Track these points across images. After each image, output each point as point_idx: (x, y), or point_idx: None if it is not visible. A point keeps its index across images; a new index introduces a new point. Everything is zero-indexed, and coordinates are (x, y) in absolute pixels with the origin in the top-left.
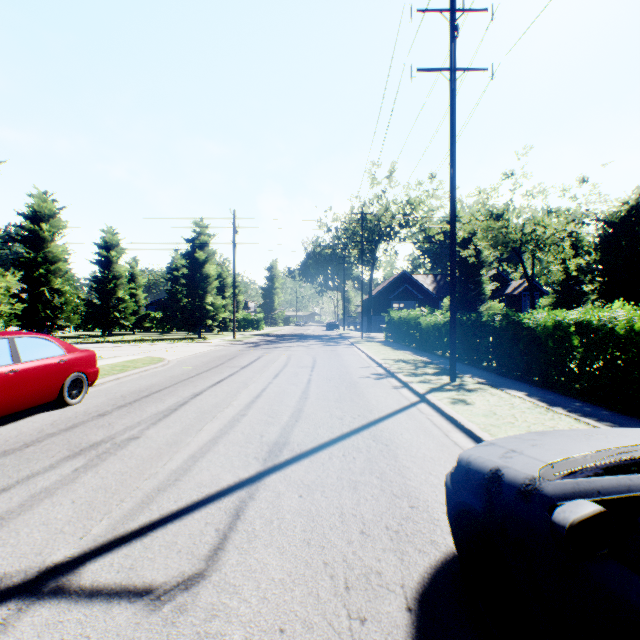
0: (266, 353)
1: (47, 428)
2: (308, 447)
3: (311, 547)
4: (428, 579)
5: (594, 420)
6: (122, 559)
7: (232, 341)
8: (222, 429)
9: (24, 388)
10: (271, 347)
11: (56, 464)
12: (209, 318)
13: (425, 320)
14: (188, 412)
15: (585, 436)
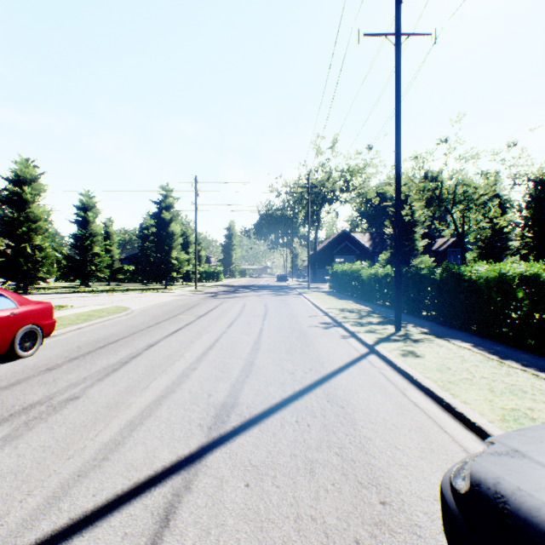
0: (223, 302)
1: None
2: (258, 410)
3: None
4: None
5: None
6: None
7: (194, 291)
8: (169, 386)
9: None
10: (228, 297)
11: None
12: (174, 271)
13: (366, 273)
14: (138, 365)
15: None
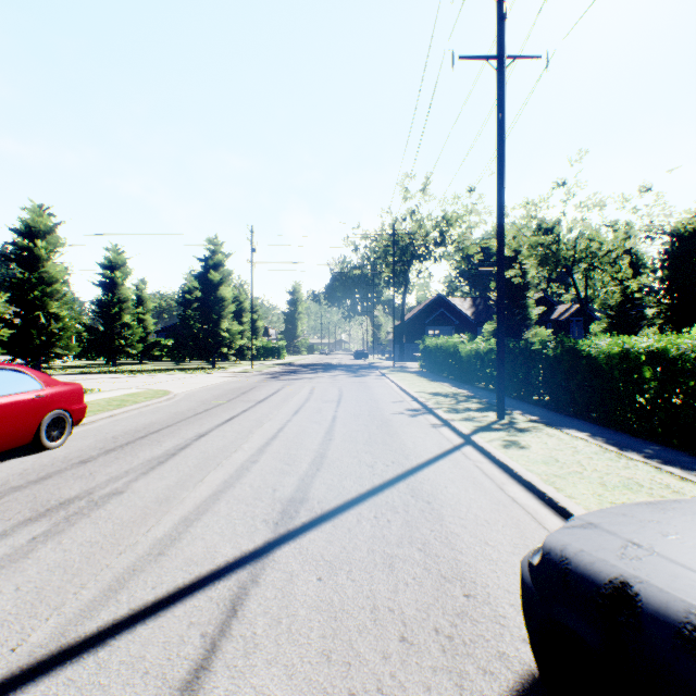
0: (286, 385)
1: (13, 479)
2: (331, 505)
3: (332, 665)
4: None
5: (679, 469)
6: (62, 688)
7: (249, 371)
8: (227, 481)
9: None
10: (292, 378)
11: (10, 530)
12: (224, 346)
13: (465, 348)
14: (188, 458)
15: None
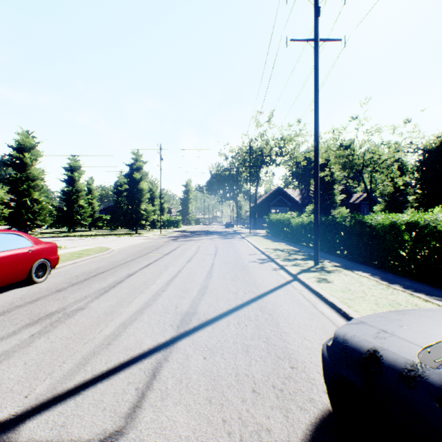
0: (182, 244)
1: (16, 301)
2: (211, 316)
3: (212, 405)
4: (310, 436)
5: (424, 295)
6: (56, 417)
7: (159, 235)
8: (147, 302)
9: (0, 271)
10: (186, 240)
11: (18, 330)
12: (143, 219)
13: (295, 221)
14: (123, 288)
15: None
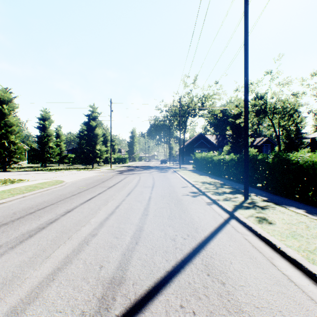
0: (126, 177)
1: None
2: (143, 289)
3: None
4: None
5: None
6: None
7: (109, 170)
8: (68, 256)
9: None
10: (130, 173)
11: None
12: (98, 157)
13: (217, 158)
14: (51, 231)
15: None
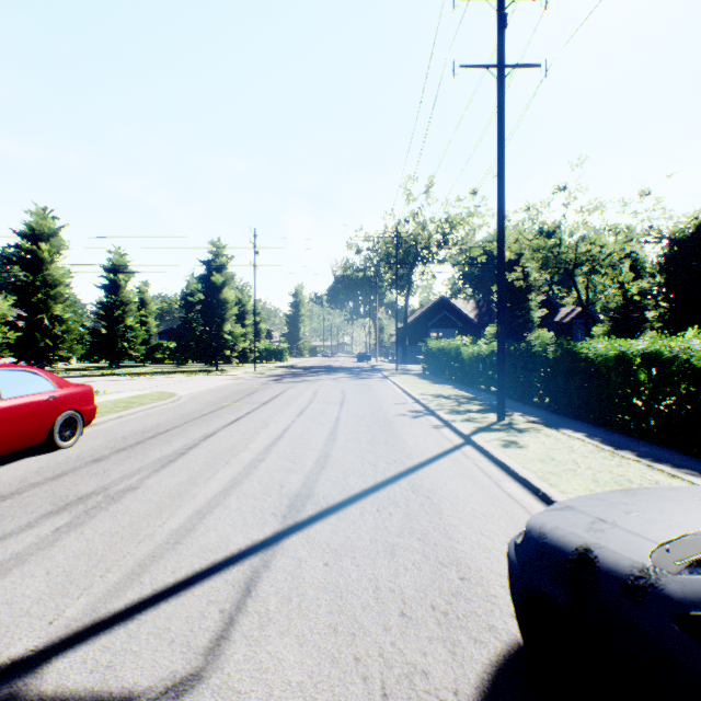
0: (290, 387)
1: (31, 476)
2: (336, 500)
3: (338, 635)
4: (488, 682)
5: (669, 467)
6: (98, 653)
7: (252, 374)
8: (235, 478)
9: (5, 429)
10: (295, 381)
11: (34, 522)
12: (227, 348)
13: (467, 350)
14: (197, 457)
15: (693, 500)
